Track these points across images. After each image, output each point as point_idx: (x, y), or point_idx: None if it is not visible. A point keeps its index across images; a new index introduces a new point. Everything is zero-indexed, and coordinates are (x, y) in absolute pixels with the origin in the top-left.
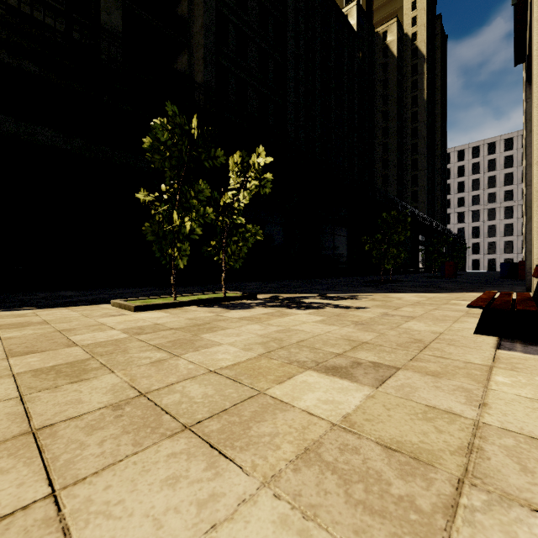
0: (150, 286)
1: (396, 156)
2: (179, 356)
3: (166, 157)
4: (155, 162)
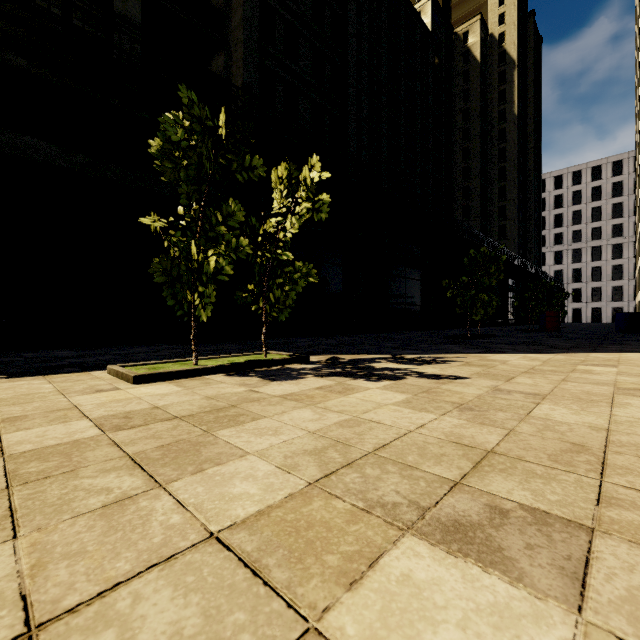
0: (174, 342)
1: (479, 183)
2: (162, 487)
3: (181, 166)
4: (166, 172)
